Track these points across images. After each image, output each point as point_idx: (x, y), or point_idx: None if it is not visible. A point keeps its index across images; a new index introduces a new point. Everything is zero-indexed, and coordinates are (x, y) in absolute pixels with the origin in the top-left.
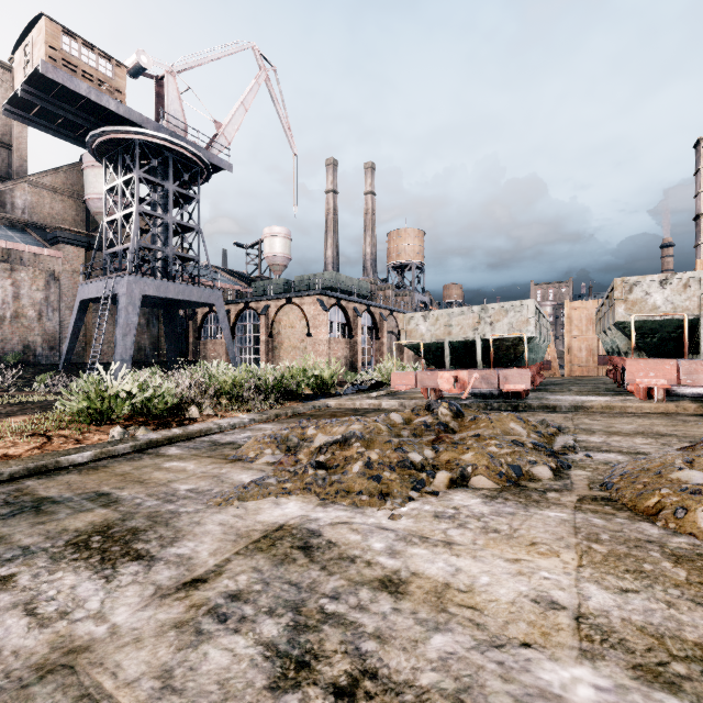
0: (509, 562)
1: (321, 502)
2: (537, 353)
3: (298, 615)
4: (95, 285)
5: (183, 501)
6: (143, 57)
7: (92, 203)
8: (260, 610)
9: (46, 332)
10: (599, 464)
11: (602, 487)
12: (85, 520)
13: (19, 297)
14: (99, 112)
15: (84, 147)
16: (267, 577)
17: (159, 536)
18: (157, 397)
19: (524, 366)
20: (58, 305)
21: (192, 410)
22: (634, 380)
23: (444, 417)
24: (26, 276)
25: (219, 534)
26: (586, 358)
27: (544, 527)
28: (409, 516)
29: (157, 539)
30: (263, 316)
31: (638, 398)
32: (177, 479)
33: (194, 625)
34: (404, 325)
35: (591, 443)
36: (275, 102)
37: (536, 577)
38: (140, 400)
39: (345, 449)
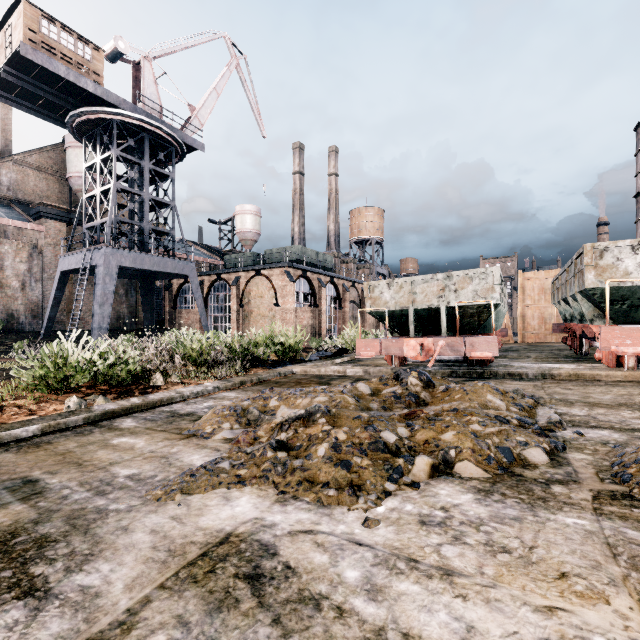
0: (540, 614)
1: (279, 497)
2: (498, 320)
3: None
4: (74, 256)
5: (118, 493)
6: (120, 43)
7: (74, 181)
8: None
9: (29, 301)
10: (596, 444)
11: (616, 478)
12: None
13: (3, 268)
14: (78, 93)
15: (64, 127)
16: (194, 638)
17: (70, 552)
18: (119, 364)
19: (487, 333)
20: (41, 276)
21: (157, 377)
22: (609, 348)
23: (414, 388)
24: (10, 248)
25: (146, 549)
26: (538, 326)
27: (567, 544)
28: (388, 522)
29: (65, 558)
30: (234, 287)
31: (605, 365)
32: (120, 460)
33: None
34: (369, 293)
35: (575, 416)
36: (245, 88)
37: None
38: (101, 368)
39: (309, 426)
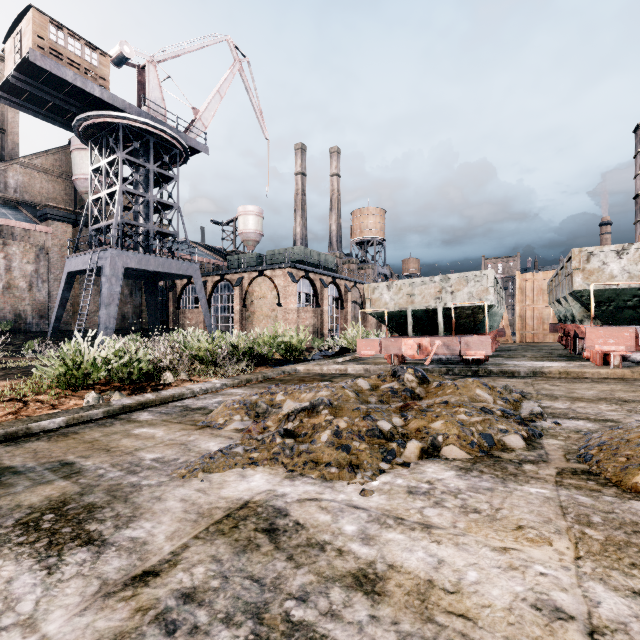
0: (496, 552)
1: (288, 474)
2: (494, 321)
3: (259, 625)
4: (81, 258)
5: (147, 472)
6: (126, 48)
7: (80, 183)
8: (216, 616)
9: (36, 302)
10: (569, 432)
11: (580, 458)
12: (42, 494)
13: (10, 269)
14: (84, 98)
15: (71, 131)
16: (227, 569)
17: (116, 514)
18: (133, 363)
19: (483, 333)
20: (47, 277)
21: (167, 375)
22: (593, 347)
23: (410, 384)
24: (18, 250)
25: (179, 512)
26: (536, 326)
27: (527, 507)
28: (381, 492)
29: (113, 519)
30: (237, 287)
31: (594, 363)
32: (144, 447)
33: (137, 638)
34: (369, 294)
35: (556, 409)
36: (248, 91)
37: (531, 572)
38: (116, 366)
39: (313, 417)
